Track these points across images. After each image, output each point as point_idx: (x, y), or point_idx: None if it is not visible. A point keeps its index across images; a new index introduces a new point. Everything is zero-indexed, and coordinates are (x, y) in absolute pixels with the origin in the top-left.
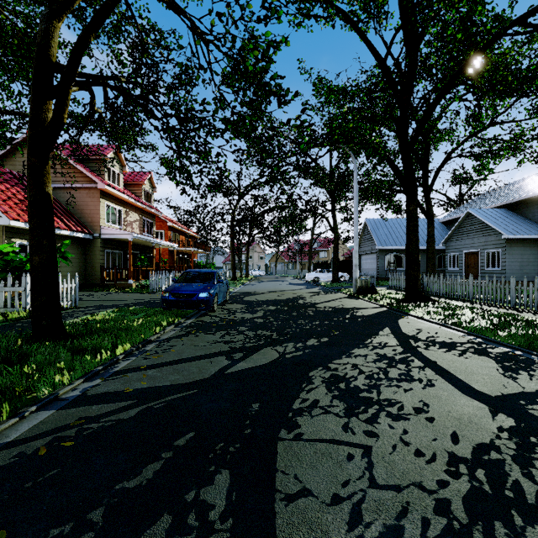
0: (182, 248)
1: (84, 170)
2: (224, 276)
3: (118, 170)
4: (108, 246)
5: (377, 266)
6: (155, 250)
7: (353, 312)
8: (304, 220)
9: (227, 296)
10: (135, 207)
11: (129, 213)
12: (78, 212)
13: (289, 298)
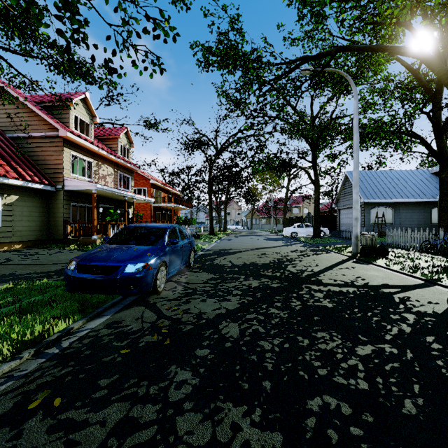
0: (163, 204)
1: (46, 116)
2: (186, 232)
3: (88, 120)
4: (74, 199)
5: (361, 221)
6: (139, 206)
7: (402, 300)
8: (283, 172)
9: (190, 259)
10: (109, 160)
11: (102, 166)
12: (41, 162)
13: (273, 260)
